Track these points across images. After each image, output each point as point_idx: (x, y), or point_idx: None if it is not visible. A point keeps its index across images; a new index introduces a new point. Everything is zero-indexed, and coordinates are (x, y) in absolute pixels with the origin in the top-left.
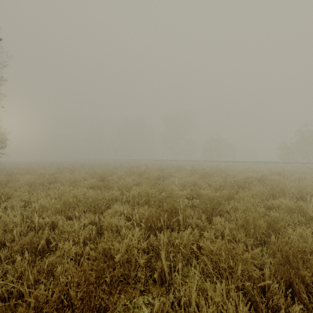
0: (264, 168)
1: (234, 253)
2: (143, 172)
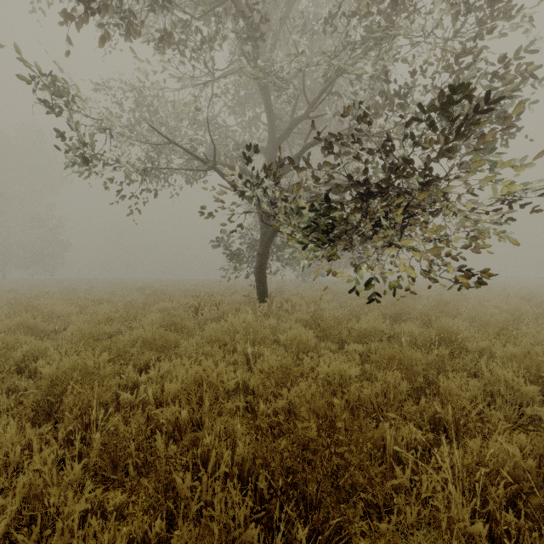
0: None
1: None
2: None
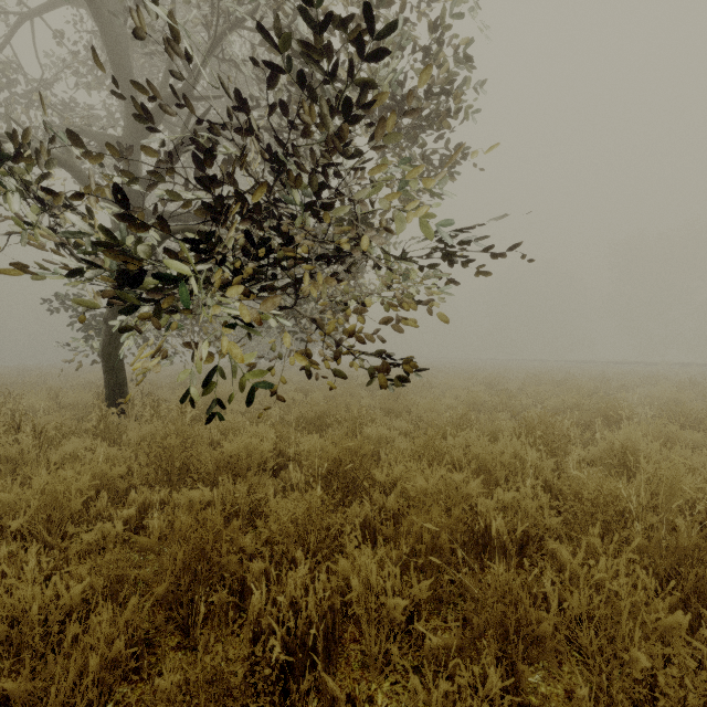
0: None
1: (671, 434)
2: (562, 381)
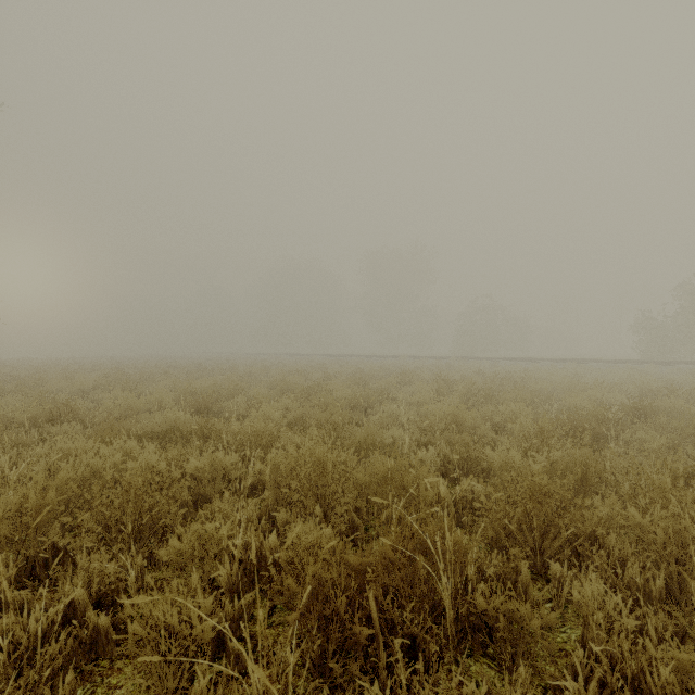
0: (612, 377)
1: None
2: (315, 387)
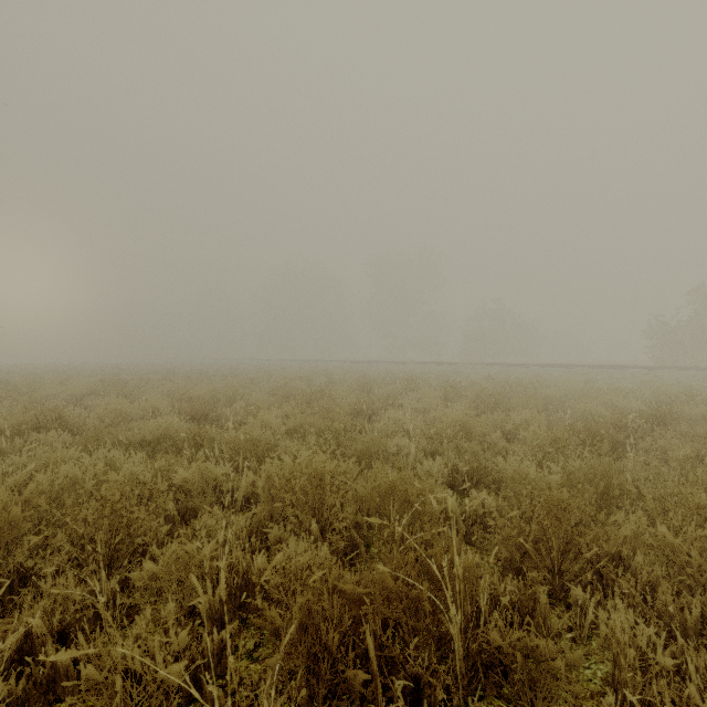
0: (626, 383)
1: None
2: (317, 393)
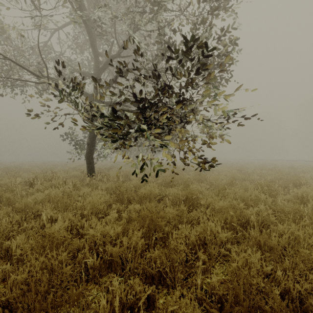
0: None
1: None
2: (273, 169)
